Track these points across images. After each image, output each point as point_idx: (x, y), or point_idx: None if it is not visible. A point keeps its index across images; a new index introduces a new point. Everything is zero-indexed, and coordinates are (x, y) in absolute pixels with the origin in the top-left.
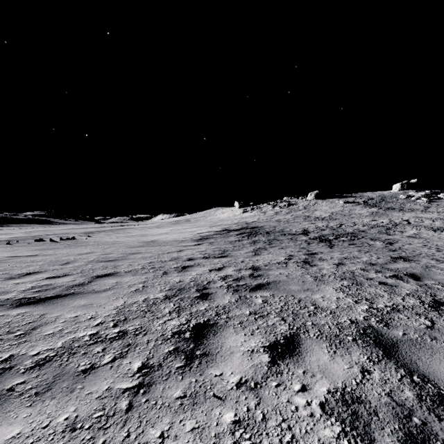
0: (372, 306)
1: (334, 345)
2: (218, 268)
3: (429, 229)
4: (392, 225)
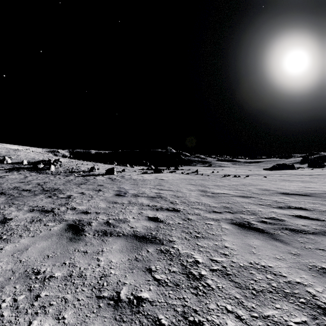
0: None
1: None
2: (82, 193)
3: None
4: None
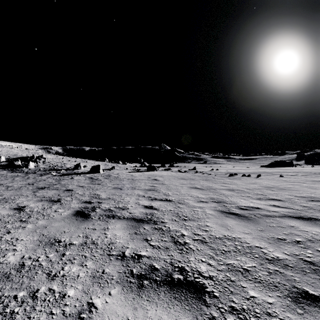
0: None
1: None
2: (22, 208)
3: None
4: None
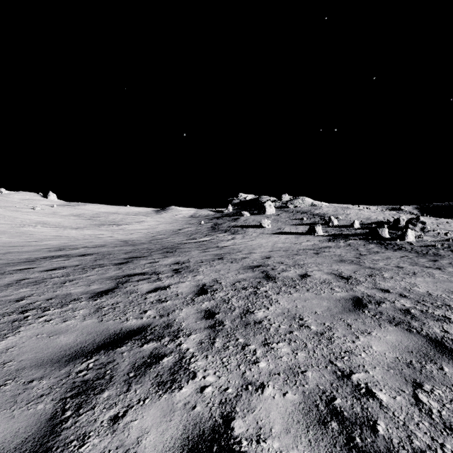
0: None
1: None
2: None
3: None
4: None
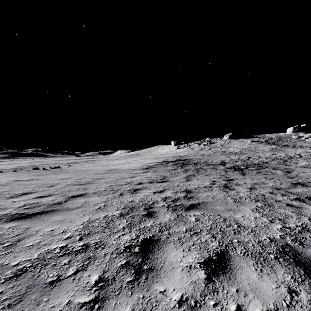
0: (285, 225)
1: (259, 263)
2: (160, 191)
3: None
4: (288, 158)
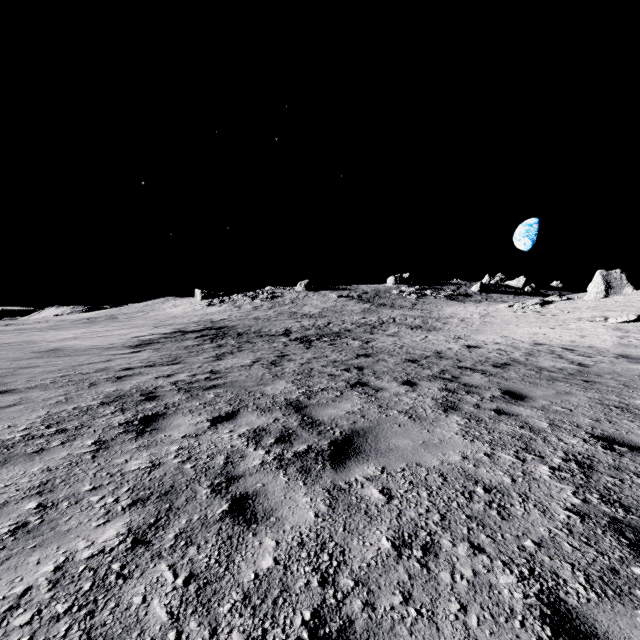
0: (309, 389)
1: (263, 412)
2: (167, 375)
3: (408, 328)
4: (379, 324)
